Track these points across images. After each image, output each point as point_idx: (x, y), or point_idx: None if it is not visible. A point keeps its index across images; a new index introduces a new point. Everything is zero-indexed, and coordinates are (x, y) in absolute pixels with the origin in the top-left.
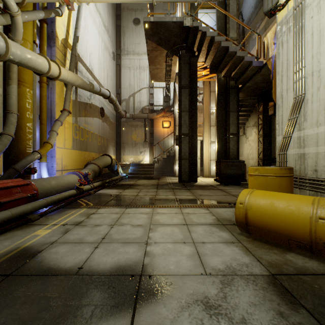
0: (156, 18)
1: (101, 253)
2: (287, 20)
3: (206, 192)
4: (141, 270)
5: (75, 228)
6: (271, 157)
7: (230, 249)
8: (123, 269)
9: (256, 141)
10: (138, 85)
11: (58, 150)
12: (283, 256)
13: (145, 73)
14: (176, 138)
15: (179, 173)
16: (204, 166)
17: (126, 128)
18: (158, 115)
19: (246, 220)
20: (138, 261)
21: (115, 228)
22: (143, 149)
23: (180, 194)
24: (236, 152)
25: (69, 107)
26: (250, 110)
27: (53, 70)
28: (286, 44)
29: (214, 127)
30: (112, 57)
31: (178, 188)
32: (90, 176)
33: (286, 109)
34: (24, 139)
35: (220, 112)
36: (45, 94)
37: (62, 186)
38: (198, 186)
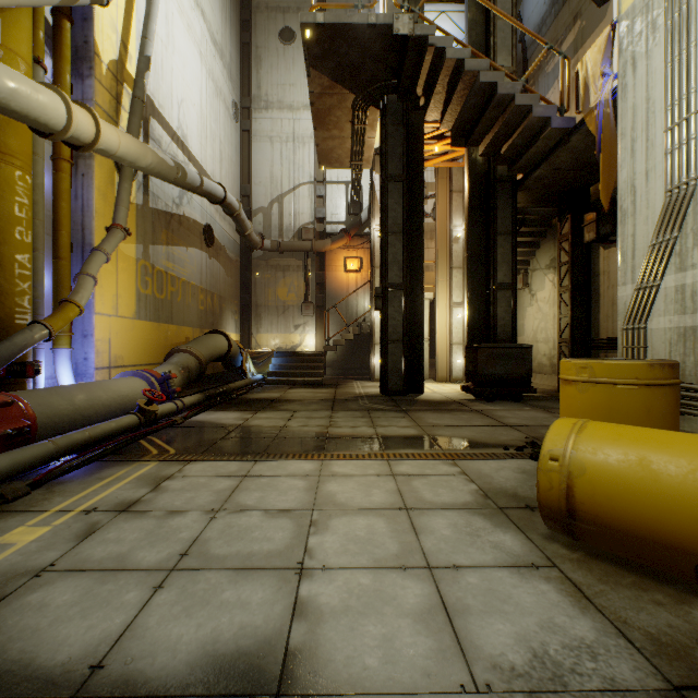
0: (329, 15)
1: (170, 607)
2: (647, 2)
3: (447, 419)
4: (279, 674)
5: (116, 523)
6: (589, 338)
7: (531, 590)
8: (224, 673)
9: (554, 302)
10: (290, 177)
11: (99, 320)
12: (685, 615)
13: (306, 151)
14: (376, 294)
15: (381, 374)
16: (439, 358)
17: (264, 273)
18: (334, 243)
19: (570, 505)
20: (272, 637)
21: (220, 522)
22: (302, 320)
23: (386, 423)
24: (511, 326)
25: (129, 221)
26: (541, 232)
27: (80, 126)
28: (644, 62)
29: (459, 270)
30: (232, 113)
31: (381, 409)
32: (176, 382)
33: (644, 220)
34: (8, 292)
35: (475, 236)
36: (67, 188)
37: (103, 405)
38: (426, 402)
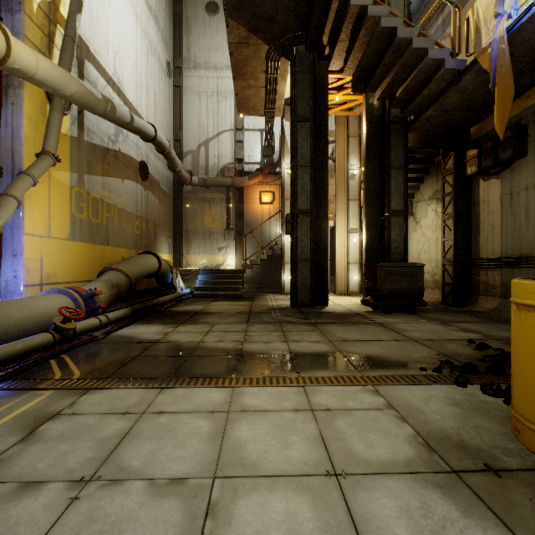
0: None
1: None
2: None
3: (354, 332)
4: None
5: None
6: (470, 258)
7: None
8: None
9: (436, 228)
10: (215, 125)
11: (30, 241)
12: None
13: (228, 104)
14: (286, 219)
15: (291, 289)
16: (338, 275)
17: (193, 205)
18: (251, 179)
19: None
20: None
21: (81, 509)
22: (224, 243)
23: (298, 337)
24: (403, 248)
25: (63, 151)
26: (425, 169)
27: None
28: None
29: (355, 202)
30: (166, 70)
31: (292, 321)
32: (103, 298)
33: None
34: None
35: (372, 170)
36: None
37: (14, 324)
38: (331, 315)
